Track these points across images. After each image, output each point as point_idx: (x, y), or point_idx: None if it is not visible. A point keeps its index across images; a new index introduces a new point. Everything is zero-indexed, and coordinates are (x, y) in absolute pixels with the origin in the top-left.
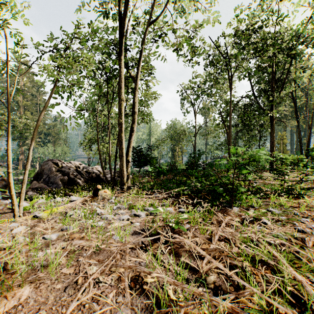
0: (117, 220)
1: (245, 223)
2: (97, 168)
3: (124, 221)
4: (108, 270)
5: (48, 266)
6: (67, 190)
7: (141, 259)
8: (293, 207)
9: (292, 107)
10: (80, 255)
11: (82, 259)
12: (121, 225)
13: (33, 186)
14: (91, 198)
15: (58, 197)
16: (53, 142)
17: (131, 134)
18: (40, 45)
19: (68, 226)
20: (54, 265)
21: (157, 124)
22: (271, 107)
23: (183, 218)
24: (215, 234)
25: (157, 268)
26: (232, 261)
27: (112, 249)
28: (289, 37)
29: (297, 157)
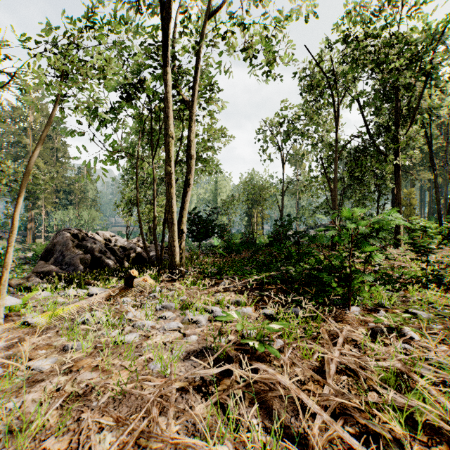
0: (161, 329)
1: (379, 340)
2: (138, 242)
3: (172, 332)
4: (134, 443)
5: (21, 432)
6: (90, 275)
7: (197, 416)
8: (448, 307)
9: (423, 153)
10: (86, 406)
11: (87, 415)
12: (166, 341)
13: (38, 269)
14: (122, 291)
15: (70, 288)
16: (77, 204)
17: (186, 190)
18: (36, 42)
19: (74, 345)
20: (33, 429)
21: (226, 177)
22: (397, 151)
23: (272, 330)
24: (329, 361)
25: (227, 437)
26: (370, 424)
27: (145, 394)
28: (425, 44)
29: (447, 225)
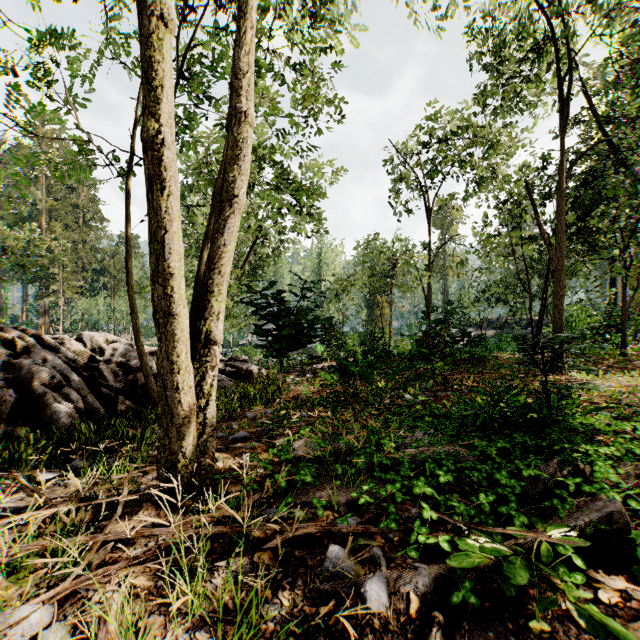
0: None
1: None
2: None
3: None
4: None
5: None
6: None
7: None
8: None
9: None
10: None
11: None
12: None
13: None
14: None
15: None
16: (113, 288)
17: (224, 214)
18: None
19: None
20: None
21: (335, 247)
22: None
23: None
24: None
25: None
26: None
27: None
28: None
29: None
